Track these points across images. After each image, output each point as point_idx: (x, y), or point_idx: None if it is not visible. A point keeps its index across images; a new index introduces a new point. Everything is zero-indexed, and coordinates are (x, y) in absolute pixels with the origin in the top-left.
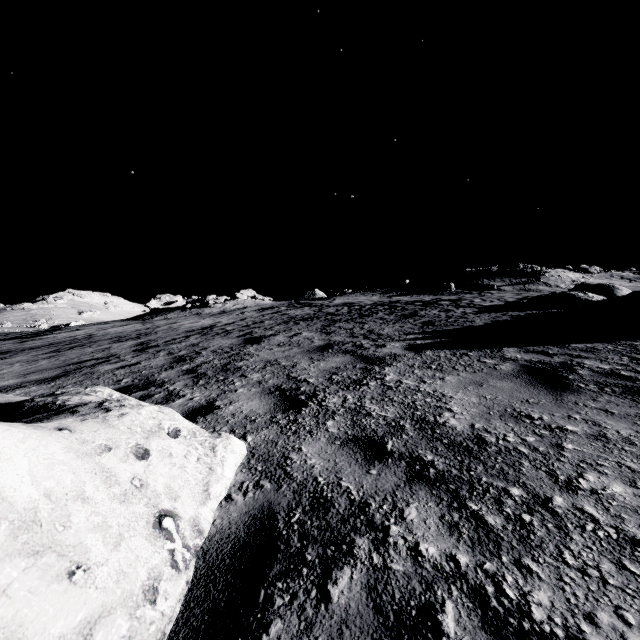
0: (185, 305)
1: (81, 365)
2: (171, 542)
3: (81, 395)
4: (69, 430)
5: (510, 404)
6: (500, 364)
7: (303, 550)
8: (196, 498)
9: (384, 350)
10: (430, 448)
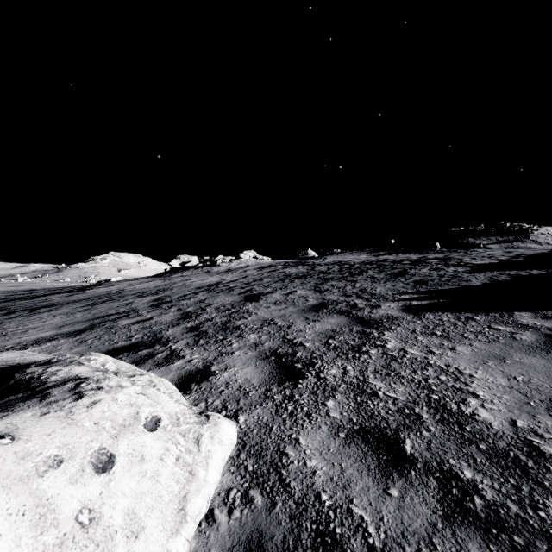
0: (198, 264)
1: (106, 319)
2: None
3: (72, 365)
4: (12, 437)
5: None
6: (518, 332)
7: None
8: (167, 525)
9: (380, 311)
10: (464, 457)
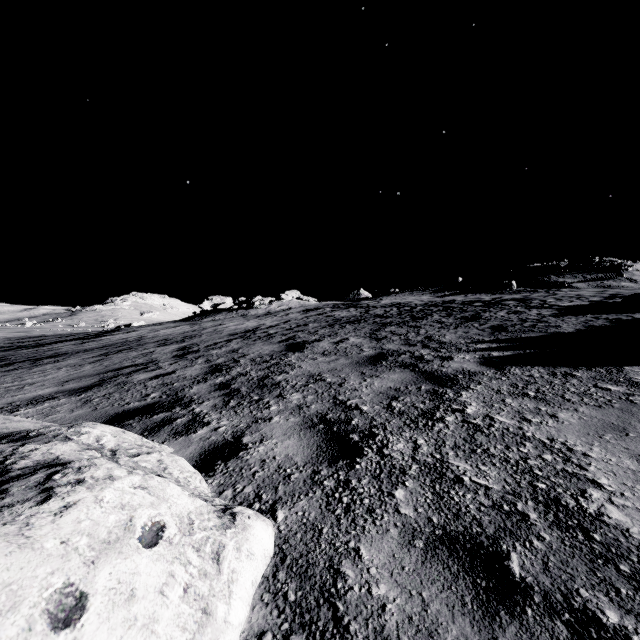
0: (232, 306)
1: (119, 372)
2: None
3: (54, 442)
4: None
5: None
6: (635, 394)
7: None
8: None
9: (452, 364)
10: (601, 586)
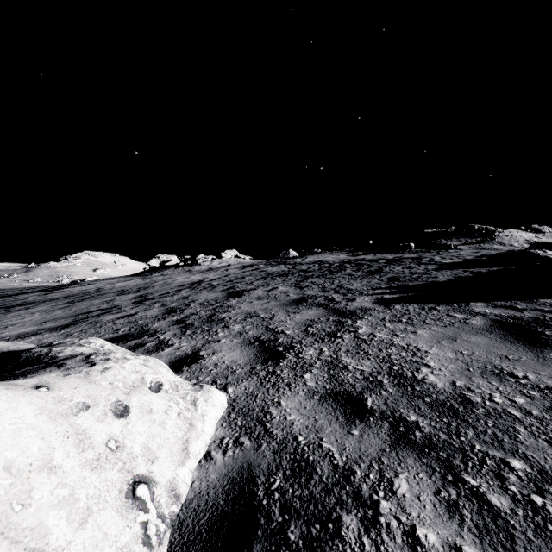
0: (179, 263)
1: (88, 315)
2: (145, 513)
3: (75, 346)
4: (47, 388)
5: (489, 360)
6: (470, 318)
7: (285, 527)
8: (174, 458)
9: (354, 304)
10: (412, 407)
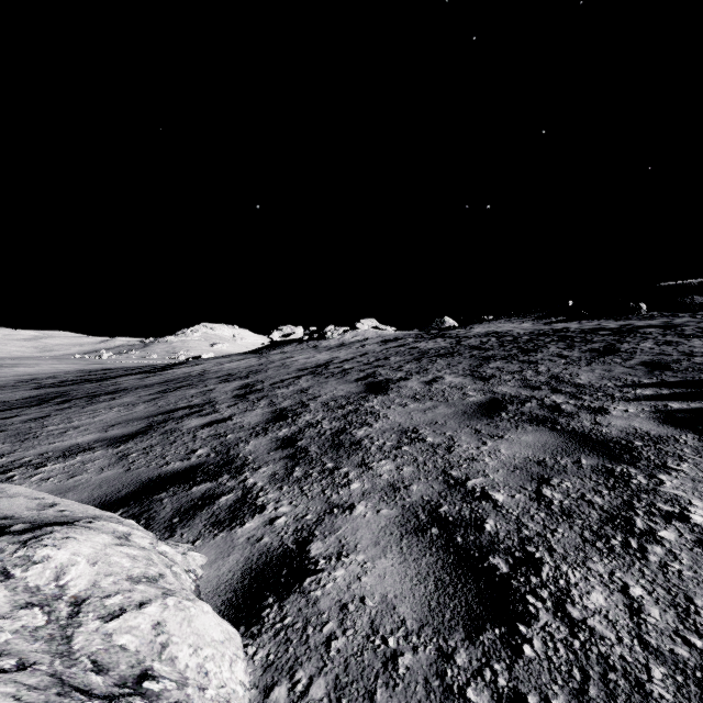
0: (303, 337)
1: (170, 416)
2: None
3: None
4: None
5: None
6: None
7: None
8: None
9: (614, 421)
10: None
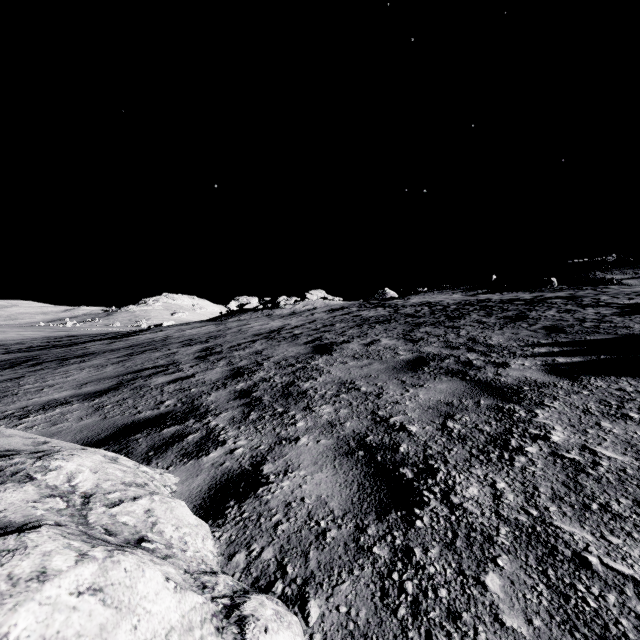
0: (258, 306)
1: (138, 375)
2: None
3: (5, 486)
4: None
5: None
6: None
7: None
8: None
9: (511, 372)
10: None
